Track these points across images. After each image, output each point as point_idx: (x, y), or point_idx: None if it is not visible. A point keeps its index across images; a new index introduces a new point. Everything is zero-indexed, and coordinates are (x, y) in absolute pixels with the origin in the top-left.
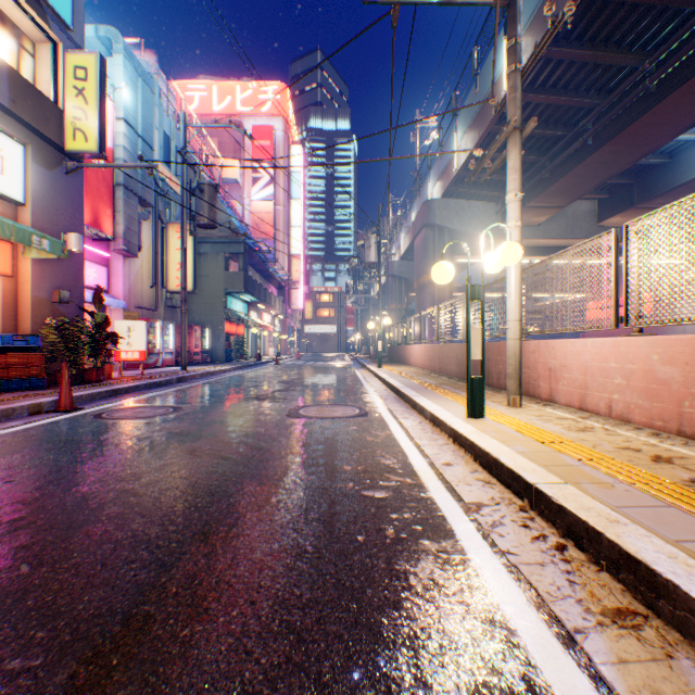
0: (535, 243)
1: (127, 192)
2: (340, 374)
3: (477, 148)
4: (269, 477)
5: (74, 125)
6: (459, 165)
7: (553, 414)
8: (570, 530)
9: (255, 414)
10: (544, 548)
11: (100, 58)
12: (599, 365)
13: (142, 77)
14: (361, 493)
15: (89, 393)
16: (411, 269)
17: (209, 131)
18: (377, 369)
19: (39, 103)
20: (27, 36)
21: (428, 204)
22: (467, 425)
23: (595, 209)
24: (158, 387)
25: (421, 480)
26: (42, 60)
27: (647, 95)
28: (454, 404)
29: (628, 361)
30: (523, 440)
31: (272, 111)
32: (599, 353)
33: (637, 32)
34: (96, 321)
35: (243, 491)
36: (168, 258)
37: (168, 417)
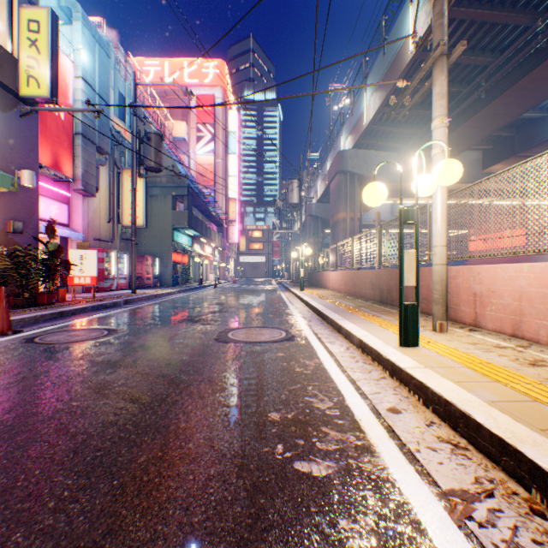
0: None
1: (85, 140)
2: (268, 296)
3: (384, 103)
4: (178, 433)
5: (28, 73)
6: (369, 119)
7: (486, 341)
8: None
9: (185, 337)
10: None
11: (51, 12)
12: (540, 291)
13: (99, 43)
14: (293, 467)
15: (32, 316)
16: (325, 210)
17: (161, 99)
18: (299, 292)
19: None
20: None
21: (341, 154)
22: (404, 356)
23: (481, 158)
24: (105, 308)
25: (369, 439)
26: None
27: (539, 50)
28: (379, 329)
29: None
30: (481, 380)
31: (212, 82)
32: (540, 278)
33: None
34: (49, 250)
35: (137, 462)
36: (123, 199)
37: (98, 341)
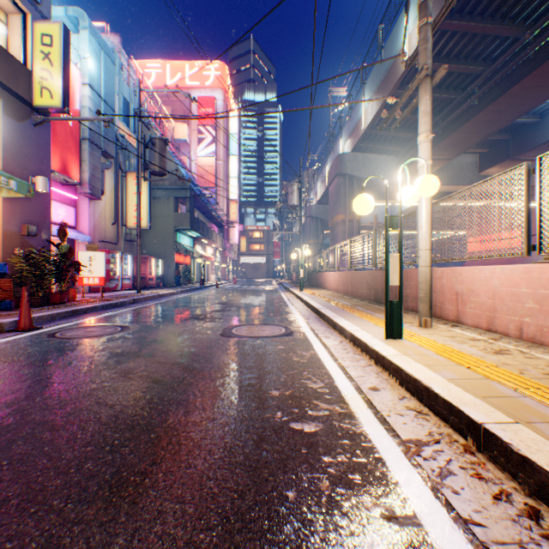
0: None
1: (92, 145)
2: (268, 296)
3: (381, 109)
4: (196, 404)
5: (41, 84)
6: (367, 124)
7: (464, 335)
8: (543, 492)
9: (193, 333)
10: (514, 516)
11: (63, 27)
12: (509, 290)
13: (105, 50)
14: (289, 426)
15: (49, 314)
16: (325, 211)
17: (163, 101)
18: (299, 292)
19: (9, 64)
20: (0, 7)
21: (340, 157)
22: (388, 347)
23: (477, 161)
24: (113, 307)
25: (351, 409)
26: (14, 28)
27: (528, 61)
28: (370, 325)
29: (541, 286)
30: (448, 364)
31: (213, 84)
32: (509, 279)
33: (521, 6)
34: (60, 252)
35: (166, 423)
36: (127, 201)
37: (114, 336)
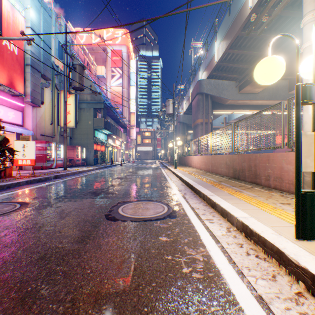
0: (255, 103)
1: (33, 69)
2: (153, 172)
3: (229, 47)
4: None
5: None
6: (218, 58)
7: None
8: None
9: (80, 213)
10: None
11: None
12: None
13: (43, 7)
14: None
15: None
16: (188, 119)
17: (90, 53)
18: (174, 169)
19: None
20: None
21: (200, 82)
22: None
23: (287, 84)
24: (37, 182)
25: None
26: None
27: None
28: (253, 207)
29: None
30: None
31: (121, 43)
32: None
33: None
34: None
35: None
36: (61, 109)
37: None
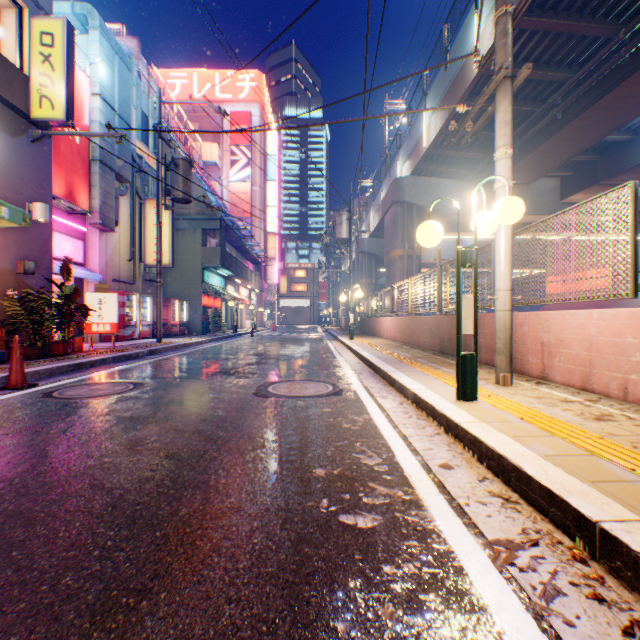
0: None
1: (103, 167)
2: (313, 345)
3: (447, 124)
4: (218, 488)
5: (40, 92)
6: (429, 142)
7: (553, 395)
8: None
9: (220, 392)
10: None
11: (67, 23)
12: (610, 340)
13: (119, 55)
14: (338, 520)
15: (48, 368)
16: (380, 246)
17: (189, 117)
18: (349, 341)
19: (1, 67)
20: None
21: (397, 182)
22: (461, 411)
23: (559, 186)
24: (127, 360)
25: (418, 494)
26: (8, 25)
27: (622, 65)
28: (437, 382)
29: None
30: (539, 435)
31: (249, 97)
32: (610, 326)
33: None
34: (64, 293)
35: (178, 515)
36: (146, 233)
37: (124, 396)
